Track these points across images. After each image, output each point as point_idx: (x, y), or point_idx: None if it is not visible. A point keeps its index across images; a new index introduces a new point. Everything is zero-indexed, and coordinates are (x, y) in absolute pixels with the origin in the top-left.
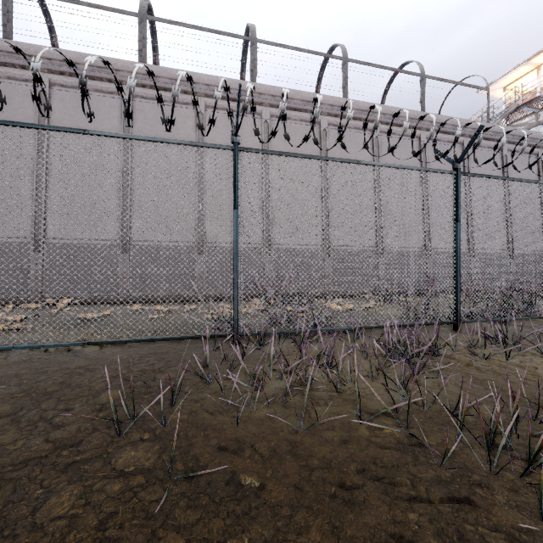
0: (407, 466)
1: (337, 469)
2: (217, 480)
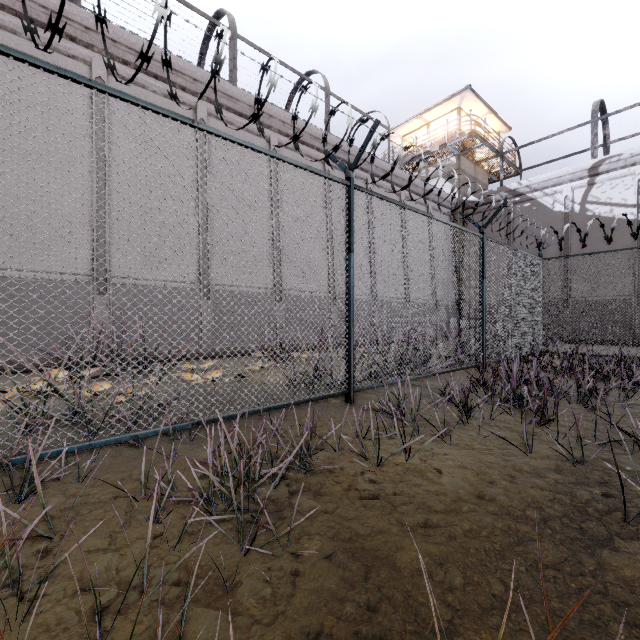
0: None
1: None
2: None
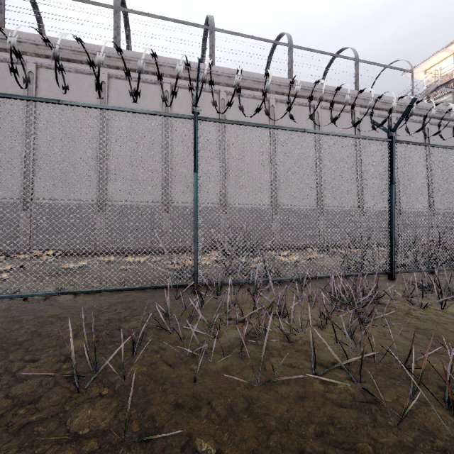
0: (366, 428)
1: (295, 432)
2: (172, 445)
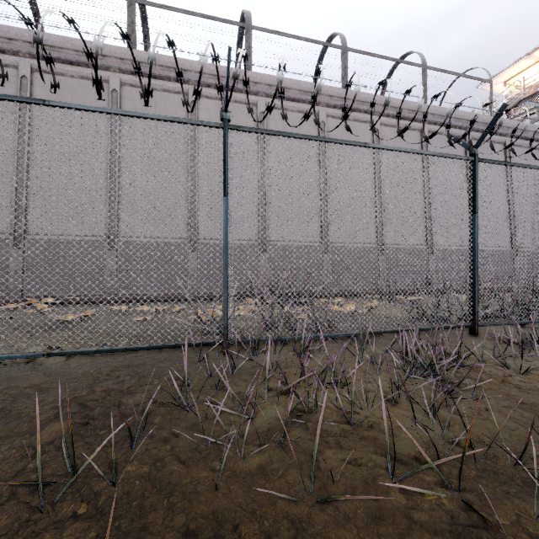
0: None
1: None
2: None
